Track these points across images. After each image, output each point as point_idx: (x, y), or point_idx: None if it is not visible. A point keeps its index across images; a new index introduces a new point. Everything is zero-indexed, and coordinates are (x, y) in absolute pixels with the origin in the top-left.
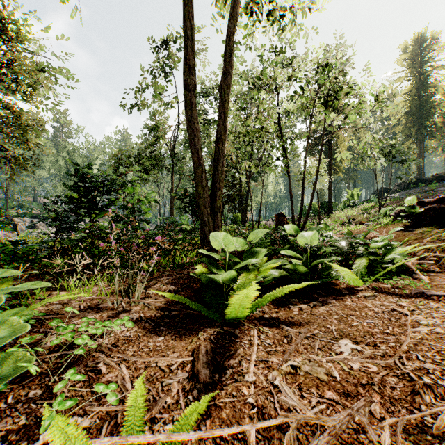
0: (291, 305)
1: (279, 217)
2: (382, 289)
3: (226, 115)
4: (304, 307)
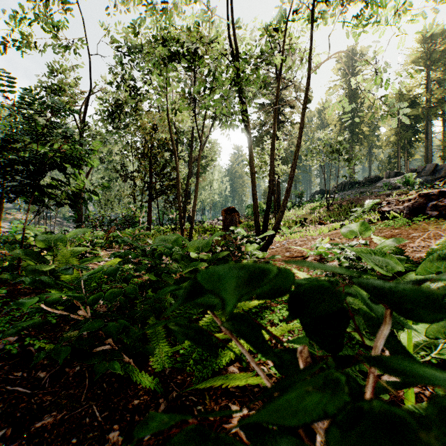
0: None
1: (228, 214)
2: None
3: None
4: None
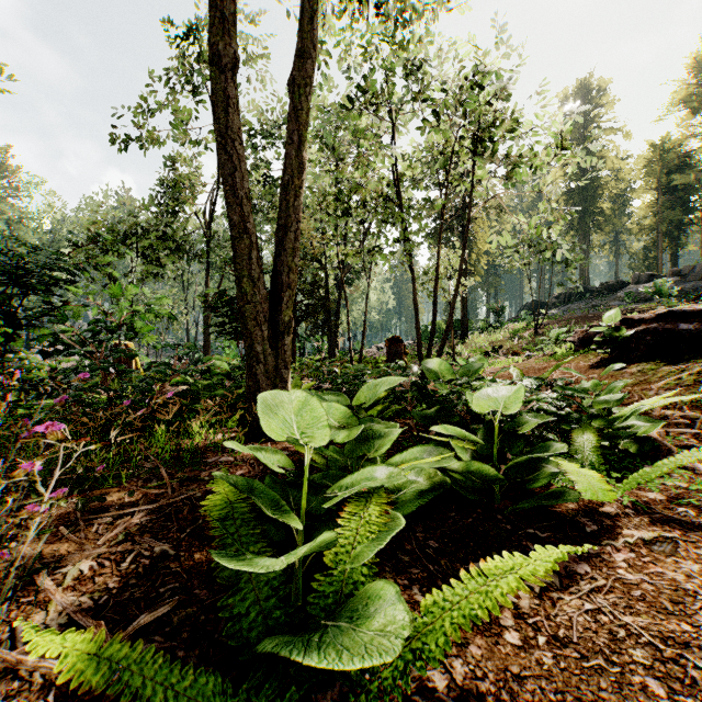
0: None
1: (392, 344)
2: (654, 509)
3: (302, 137)
4: (526, 604)
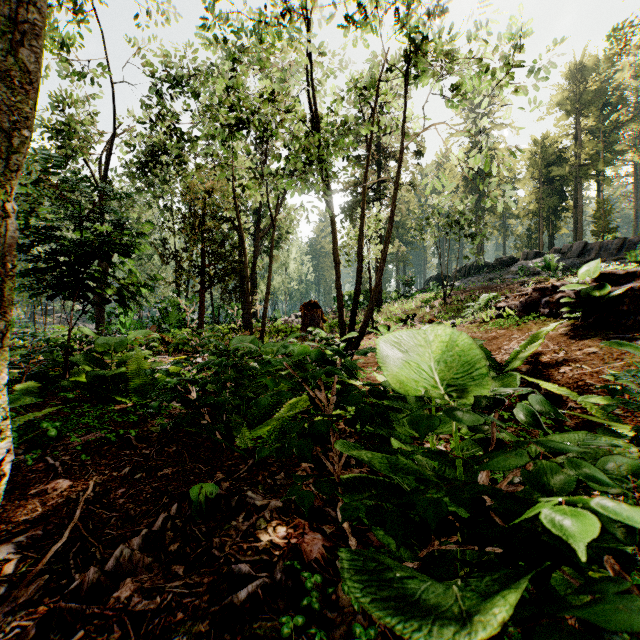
0: None
1: (308, 310)
2: None
3: None
4: None
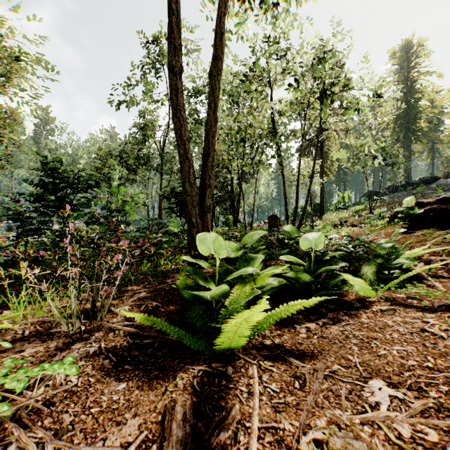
0: (296, 324)
1: (272, 219)
2: (396, 300)
3: (217, 105)
4: (313, 327)
